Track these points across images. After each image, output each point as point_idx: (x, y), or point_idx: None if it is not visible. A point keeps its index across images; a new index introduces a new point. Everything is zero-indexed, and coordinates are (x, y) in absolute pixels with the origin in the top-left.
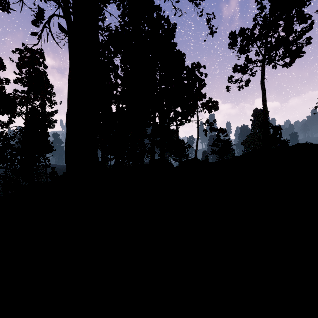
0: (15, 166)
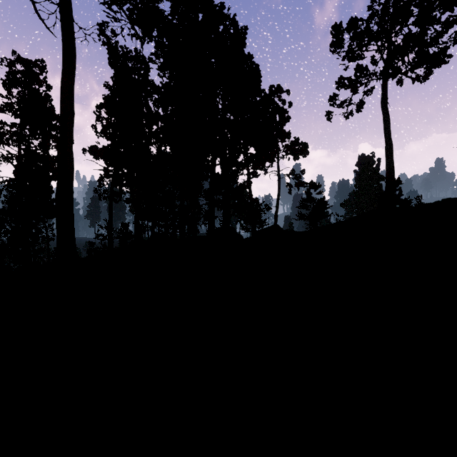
0: None
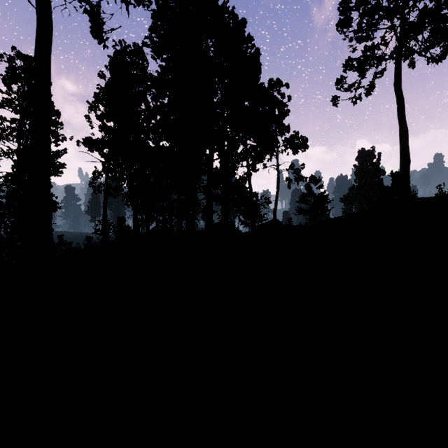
0: None
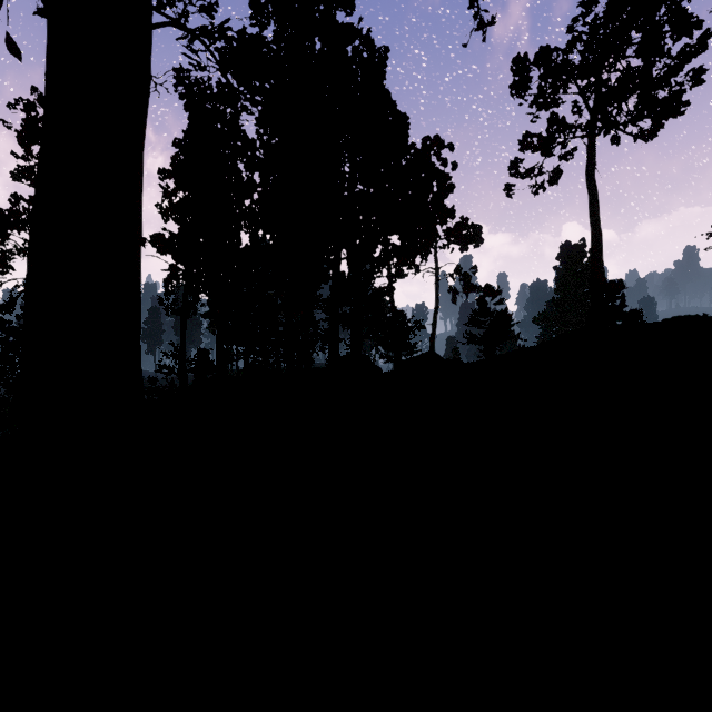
0: (12, 371)
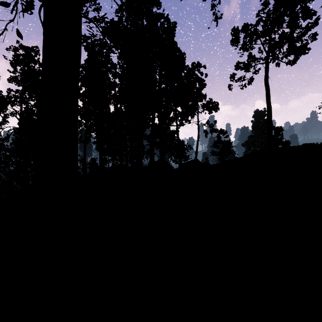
0: (8, 168)
